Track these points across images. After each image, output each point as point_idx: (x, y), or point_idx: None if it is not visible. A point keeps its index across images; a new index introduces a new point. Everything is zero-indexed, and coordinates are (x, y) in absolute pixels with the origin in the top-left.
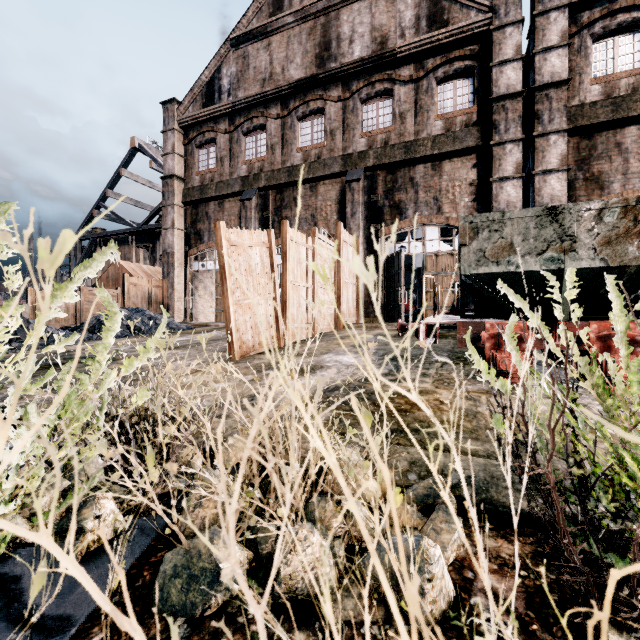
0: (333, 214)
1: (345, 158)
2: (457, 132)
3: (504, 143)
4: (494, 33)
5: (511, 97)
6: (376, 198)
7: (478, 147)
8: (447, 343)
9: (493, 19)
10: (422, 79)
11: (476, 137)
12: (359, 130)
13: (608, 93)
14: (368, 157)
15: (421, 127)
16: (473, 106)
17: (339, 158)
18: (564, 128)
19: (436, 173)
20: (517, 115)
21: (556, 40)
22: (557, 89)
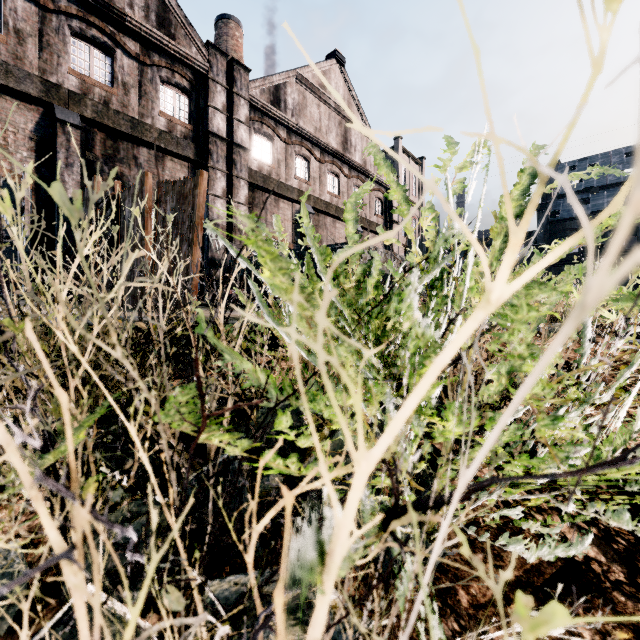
0: (21, 148)
1: (48, 85)
2: (180, 139)
3: (216, 170)
4: (210, 82)
5: (221, 139)
6: (94, 158)
7: (195, 161)
8: None
9: (210, 70)
10: (147, 66)
11: (194, 152)
12: (68, 63)
13: (260, 169)
14: (85, 105)
15: (146, 112)
16: (191, 125)
17: (37, 79)
18: (248, 180)
19: (160, 164)
20: (224, 154)
21: (244, 119)
22: (244, 152)
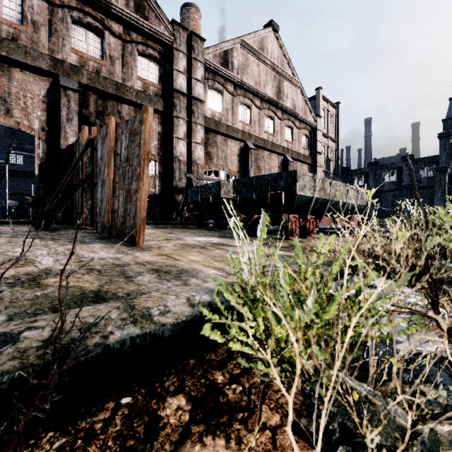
0: (36, 109)
1: (55, 61)
2: (152, 96)
3: (179, 118)
4: (175, 50)
5: (182, 94)
6: (88, 114)
7: (163, 113)
8: (205, 230)
9: (174, 42)
10: (128, 42)
11: (163, 106)
12: (70, 43)
13: (213, 117)
14: (82, 74)
15: (127, 77)
16: (160, 85)
17: (47, 56)
18: (203, 125)
19: None
20: (185, 106)
21: (200, 78)
22: (200, 103)
